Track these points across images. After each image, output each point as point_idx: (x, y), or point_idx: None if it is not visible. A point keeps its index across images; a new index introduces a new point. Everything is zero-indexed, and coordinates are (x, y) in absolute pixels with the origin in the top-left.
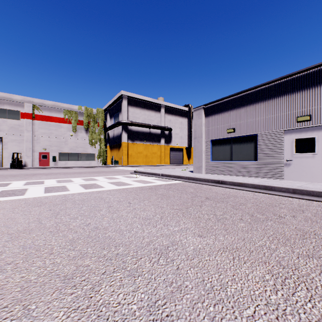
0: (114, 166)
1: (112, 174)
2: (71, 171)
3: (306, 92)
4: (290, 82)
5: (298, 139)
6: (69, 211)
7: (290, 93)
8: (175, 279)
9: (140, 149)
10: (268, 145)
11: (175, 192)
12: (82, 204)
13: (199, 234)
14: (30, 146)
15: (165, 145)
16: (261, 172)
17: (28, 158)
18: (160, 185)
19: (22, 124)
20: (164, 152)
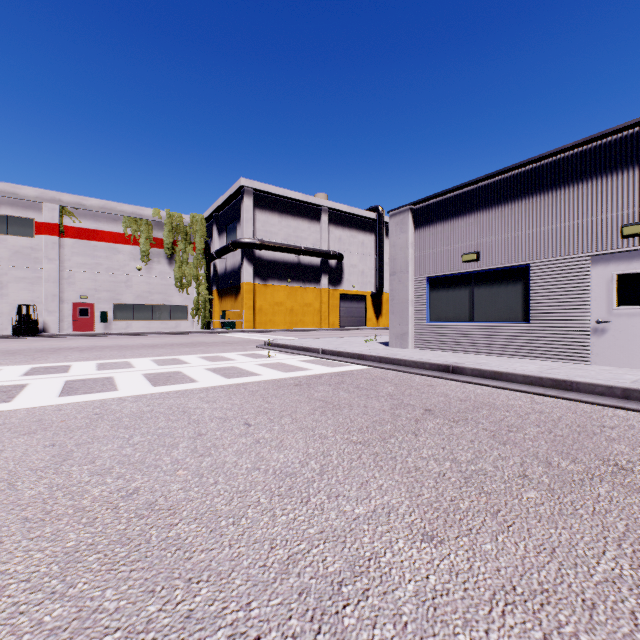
0: (227, 331)
1: (220, 349)
2: (135, 342)
3: None
4: (605, 149)
5: (623, 275)
6: (97, 449)
7: (604, 175)
8: None
9: (278, 296)
10: (556, 288)
11: (354, 395)
12: (135, 428)
13: (426, 531)
14: (54, 291)
15: (329, 289)
16: (540, 347)
17: (51, 315)
18: (319, 376)
19: (38, 245)
20: (328, 302)
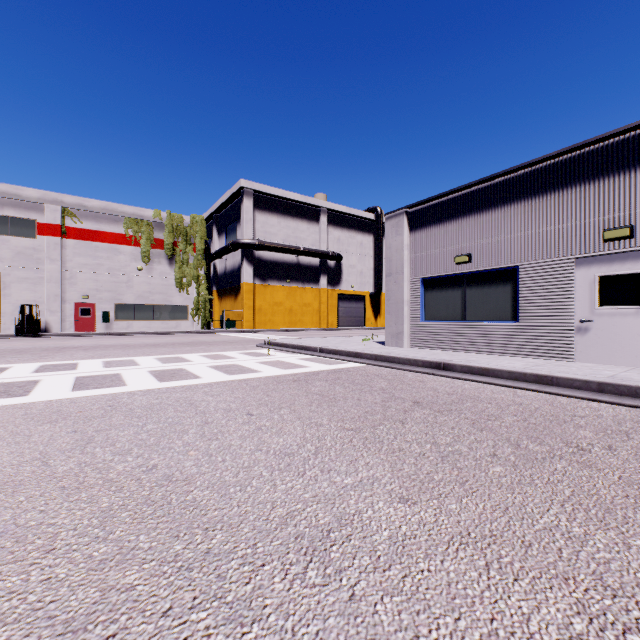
0: (227, 331)
1: (221, 348)
2: (137, 341)
3: (622, 178)
4: (588, 157)
5: (604, 277)
6: (116, 435)
7: (587, 181)
8: (346, 634)
9: (278, 296)
10: (542, 288)
11: (349, 390)
12: (147, 417)
13: (403, 496)
14: (56, 291)
15: (328, 289)
16: (527, 345)
17: (53, 315)
18: (316, 372)
19: (40, 246)
20: (327, 302)
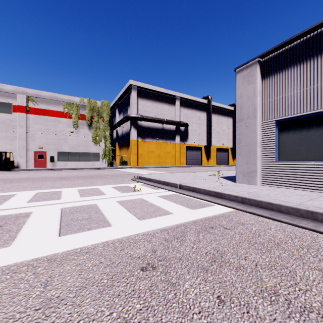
0: (121, 167)
1: (105, 181)
2: (59, 174)
3: None
4: None
5: None
6: None
7: None
8: None
9: (151, 147)
10: None
11: None
12: None
13: None
14: (23, 144)
15: (180, 143)
16: None
17: (22, 158)
18: (180, 230)
19: (14, 118)
20: (180, 151)
